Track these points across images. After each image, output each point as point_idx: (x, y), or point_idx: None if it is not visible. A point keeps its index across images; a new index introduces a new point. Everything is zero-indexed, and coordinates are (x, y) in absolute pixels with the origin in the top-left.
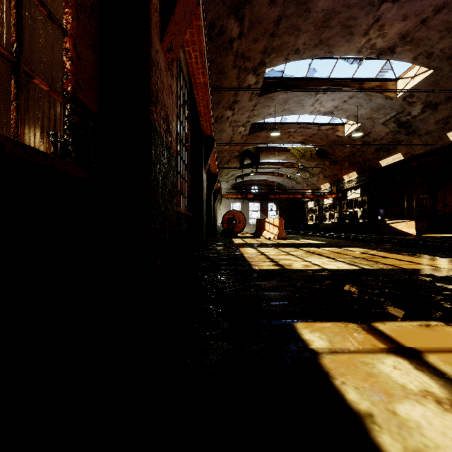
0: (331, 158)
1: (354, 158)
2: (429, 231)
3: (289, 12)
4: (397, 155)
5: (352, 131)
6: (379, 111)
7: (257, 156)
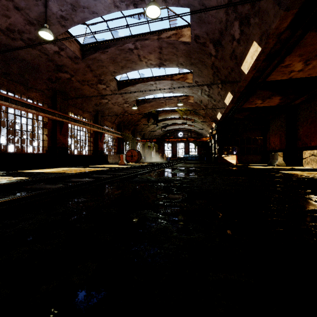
0: (201, 114)
1: (209, 114)
2: (262, 162)
3: (90, 63)
4: (219, 113)
5: (193, 99)
6: (193, 89)
7: (157, 116)
